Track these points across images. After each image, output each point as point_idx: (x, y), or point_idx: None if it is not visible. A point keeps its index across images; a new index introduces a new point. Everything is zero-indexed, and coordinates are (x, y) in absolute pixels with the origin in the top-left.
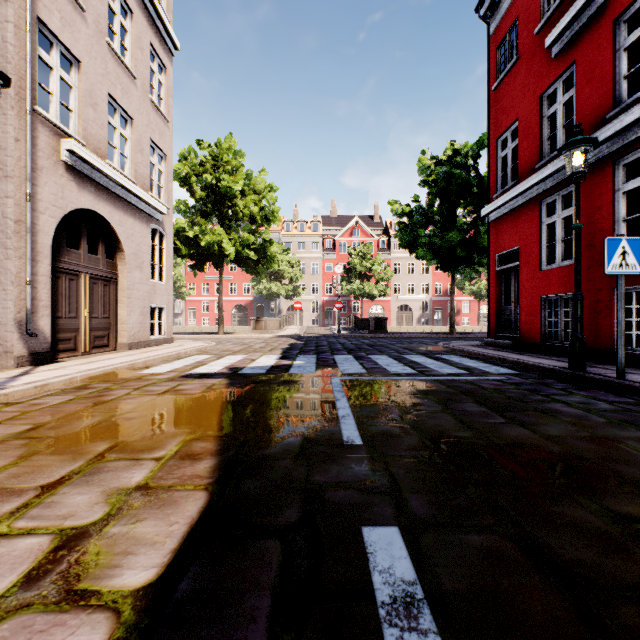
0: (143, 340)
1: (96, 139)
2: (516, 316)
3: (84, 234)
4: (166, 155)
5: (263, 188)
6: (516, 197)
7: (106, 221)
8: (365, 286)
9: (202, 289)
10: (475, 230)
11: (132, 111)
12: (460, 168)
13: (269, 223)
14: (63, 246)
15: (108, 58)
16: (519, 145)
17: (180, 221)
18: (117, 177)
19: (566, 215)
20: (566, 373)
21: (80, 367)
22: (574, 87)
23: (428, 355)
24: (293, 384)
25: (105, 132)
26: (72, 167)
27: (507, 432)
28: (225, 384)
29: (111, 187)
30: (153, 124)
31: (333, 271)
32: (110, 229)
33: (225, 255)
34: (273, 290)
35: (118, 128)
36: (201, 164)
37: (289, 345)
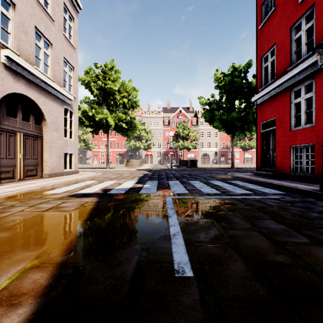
0: (59, 172)
1: (27, 52)
2: (273, 158)
3: (19, 109)
4: (74, 68)
5: (130, 89)
6: (274, 89)
7: (34, 102)
8: (185, 143)
9: (101, 145)
10: (246, 111)
11: (52, 39)
12: (237, 77)
13: (133, 108)
14: (4, 115)
15: (35, 6)
16: (276, 58)
17: (84, 107)
18: (40, 76)
19: (308, 97)
20: (319, 194)
21: (7, 189)
22: (313, 19)
23: (223, 181)
24: (140, 202)
25: (33, 49)
26: (9, 67)
27: (321, 256)
28: (94, 202)
29: (37, 82)
30: (65, 49)
31: (168, 136)
32: (37, 107)
33: (109, 125)
34: (137, 145)
35: (42, 48)
36: (96, 76)
37: (143, 174)
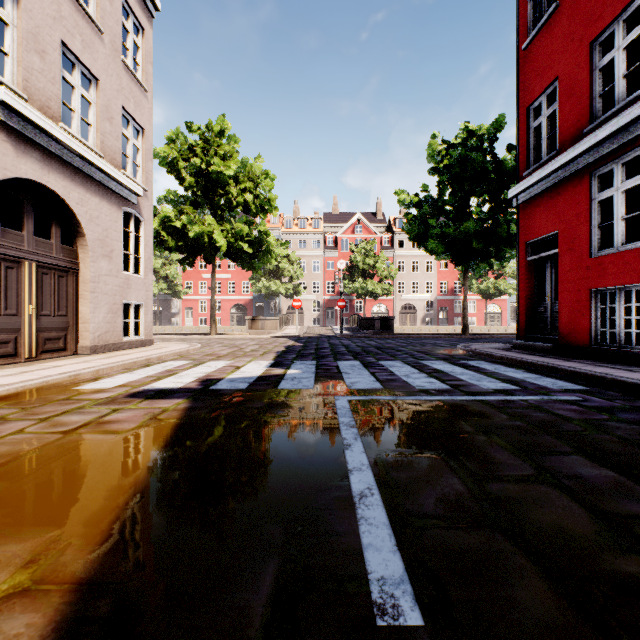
0: (112, 342)
1: (44, 95)
2: (553, 314)
3: (29, 212)
4: (144, 129)
5: (258, 174)
6: (556, 171)
7: (60, 198)
8: (368, 284)
9: (200, 288)
10: (493, 219)
11: (97, 70)
12: (476, 151)
13: (265, 213)
14: None
15: None
16: (559, 109)
17: (166, 210)
18: (73, 144)
19: (629, 187)
20: None
21: None
22: None
23: (451, 361)
24: (280, 410)
25: (58, 88)
26: (6, 124)
27: None
28: (181, 410)
29: (66, 156)
30: (126, 91)
31: (335, 269)
32: (66, 208)
33: (217, 248)
34: (272, 289)
35: (78, 88)
36: (190, 148)
37: (285, 347)
